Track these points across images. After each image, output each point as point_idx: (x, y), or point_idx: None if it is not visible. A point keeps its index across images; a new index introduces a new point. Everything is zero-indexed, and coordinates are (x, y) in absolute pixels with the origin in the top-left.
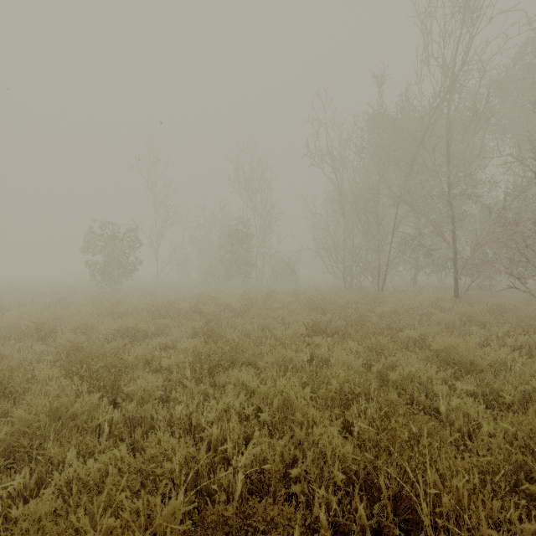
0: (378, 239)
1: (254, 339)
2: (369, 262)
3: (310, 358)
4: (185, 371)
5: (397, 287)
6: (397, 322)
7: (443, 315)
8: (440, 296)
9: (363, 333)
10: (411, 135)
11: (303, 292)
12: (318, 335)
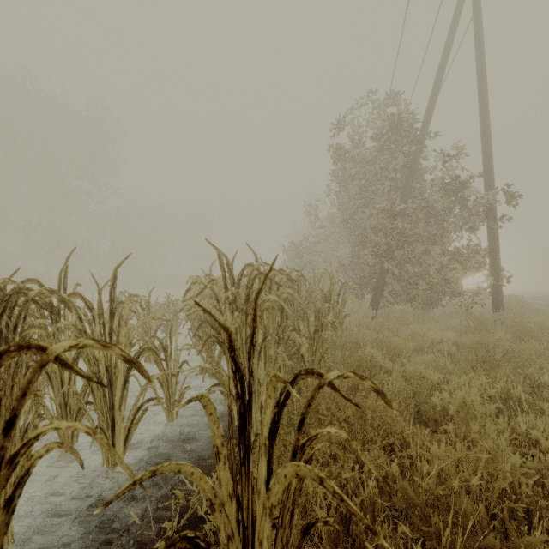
0: None
1: None
2: None
3: None
4: None
5: None
6: None
7: None
8: None
9: None
10: None
11: None
12: None
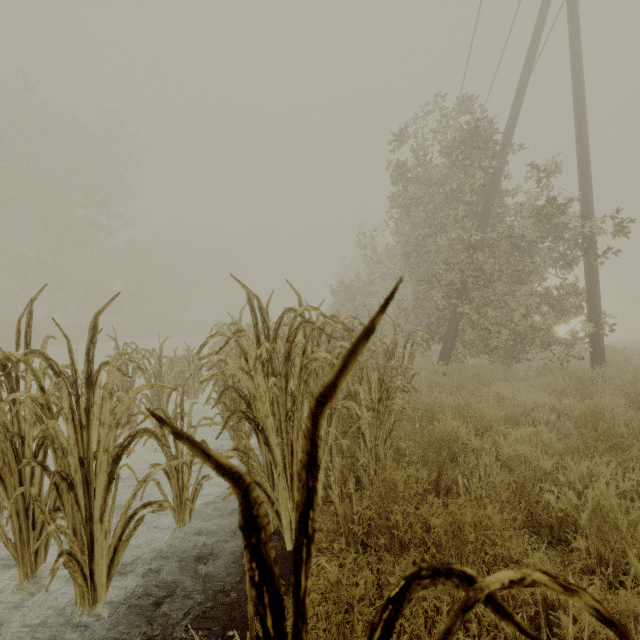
0: None
1: None
2: None
3: None
4: None
5: None
6: None
7: None
8: None
9: None
10: None
11: None
12: None
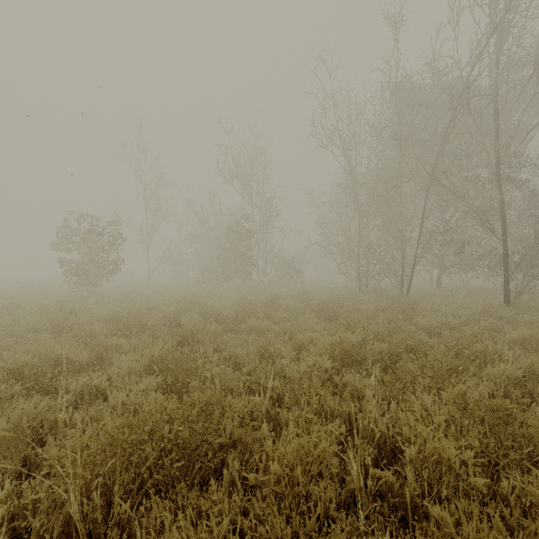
0: (403, 232)
1: (248, 372)
2: (394, 259)
3: (346, 423)
4: (70, 497)
5: (421, 290)
6: (466, 344)
7: (528, 332)
8: (480, 300)
9: (434, 372)
10: (453, 96)
11: (313, 296)
12: (350, 368)
